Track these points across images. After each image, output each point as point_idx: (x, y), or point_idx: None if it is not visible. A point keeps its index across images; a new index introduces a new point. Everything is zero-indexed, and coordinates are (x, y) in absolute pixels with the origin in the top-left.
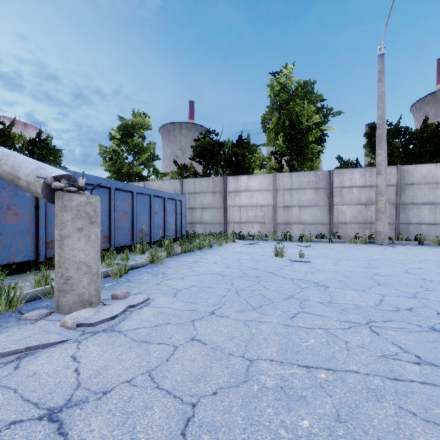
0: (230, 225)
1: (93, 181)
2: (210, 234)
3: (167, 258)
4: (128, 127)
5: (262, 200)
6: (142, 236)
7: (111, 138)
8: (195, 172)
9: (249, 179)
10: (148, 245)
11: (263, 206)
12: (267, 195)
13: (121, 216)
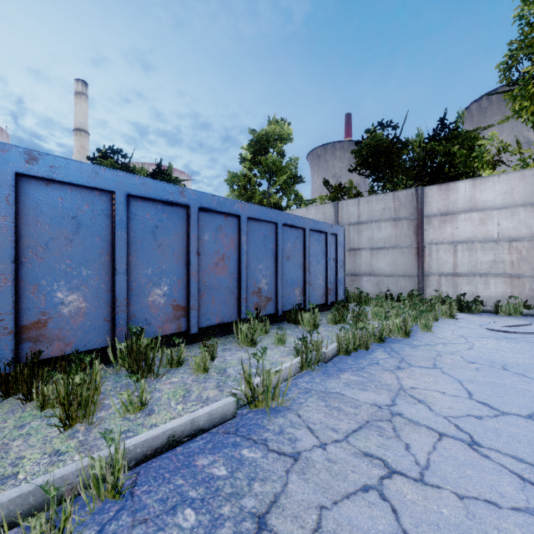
0: (431, 280)
1: (146, 189)
2: (389, 295)
3: (301, 372)
4: (261, 141)
5: (512, 227)
6: (260, 303)
7: (241, 161)
8: (357, 194)
9: (478, 185)
10: (268, 321)
11: (516, 240)
12: (529, 215)
13: (214, 264)
